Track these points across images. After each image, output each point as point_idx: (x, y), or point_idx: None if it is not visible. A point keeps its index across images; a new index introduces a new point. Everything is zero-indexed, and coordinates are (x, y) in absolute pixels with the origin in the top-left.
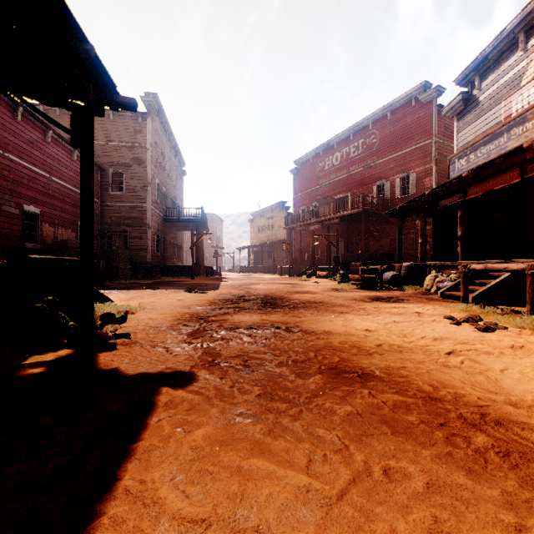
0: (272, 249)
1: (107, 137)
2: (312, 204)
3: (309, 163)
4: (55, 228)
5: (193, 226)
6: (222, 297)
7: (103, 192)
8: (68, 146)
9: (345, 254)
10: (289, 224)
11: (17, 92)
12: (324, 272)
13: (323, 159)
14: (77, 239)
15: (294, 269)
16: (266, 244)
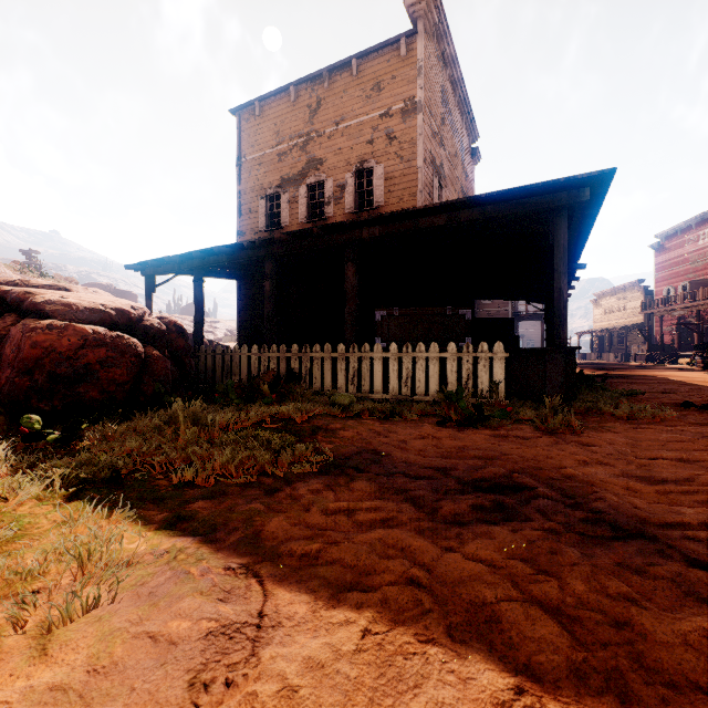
0: (623, 334)
1: None
2: (680, 283)
3: (675, 236)
4: None
5: (535, 318)
6: (592, 369)
7: (477, 302)
8: None
9: (707, 343)
10: (646, 308)
11: (528, 301)
12: (687, 359)
13: (695, 233)
14: None
15: (652, 356)
16: (615, 329)
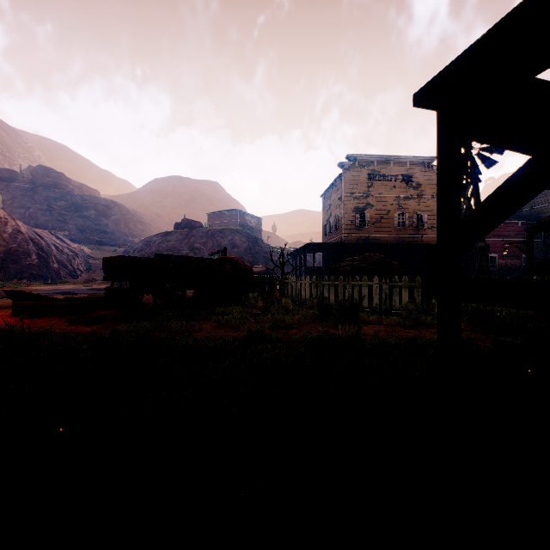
0: None
1: (548, 200)
2: None
3: None
4: (506, 260)
5: None
6: None
7: (546, 233)
8: (514, 221)
9: None
10: None
11: None
12: None
13: None
14: (521, 263)
15: None
16: None
